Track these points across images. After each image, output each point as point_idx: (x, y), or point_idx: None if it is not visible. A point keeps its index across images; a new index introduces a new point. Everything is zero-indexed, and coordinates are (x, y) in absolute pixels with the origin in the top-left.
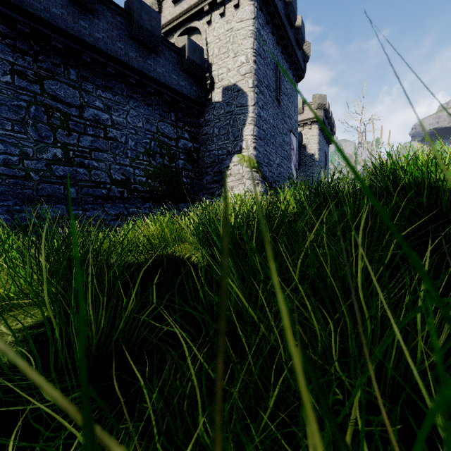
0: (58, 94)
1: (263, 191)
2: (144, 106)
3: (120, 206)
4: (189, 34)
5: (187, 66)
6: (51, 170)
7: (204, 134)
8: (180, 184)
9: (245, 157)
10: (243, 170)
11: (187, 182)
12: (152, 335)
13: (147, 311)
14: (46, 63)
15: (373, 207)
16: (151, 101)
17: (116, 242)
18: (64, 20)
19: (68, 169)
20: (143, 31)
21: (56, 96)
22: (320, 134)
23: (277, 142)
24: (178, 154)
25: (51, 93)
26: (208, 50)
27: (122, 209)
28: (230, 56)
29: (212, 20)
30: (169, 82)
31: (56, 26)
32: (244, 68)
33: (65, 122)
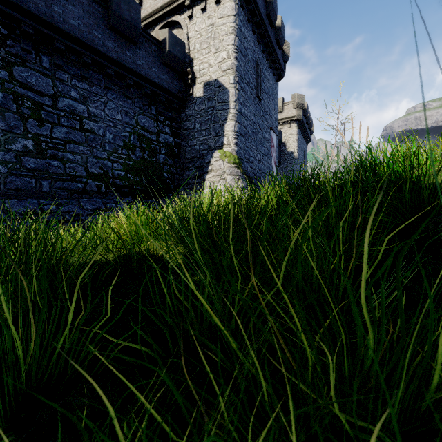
0: (29, 81)
1: (244, 186)
2: (123, 99)
3: (97, 201)
4: (171, 28)
5: (168, 60)
6: (20, 162)
7: (185, 129)
8: (161, 179)
9: (226, 153)
10: (224, 166)
11: (168, 177)
12: (104, 355)
13: (100, 324)
14: (15, 48)
15: (354, 202)
16: (131, 93)
17: (80, 238)
18: (35, 3)
19: (40, 161)
20: (122, 21)
21: (26, 83)
22: (299, 132)
23: (258, 139)
24: (159, 149)
25: (21, 80)
26: (190, 45)
27: (99, 204)
28: (212, 51)
29: (193, 14)
30: (149, 74)
31: (26, 9)
32: (225, 63)
33: (36, 111)
